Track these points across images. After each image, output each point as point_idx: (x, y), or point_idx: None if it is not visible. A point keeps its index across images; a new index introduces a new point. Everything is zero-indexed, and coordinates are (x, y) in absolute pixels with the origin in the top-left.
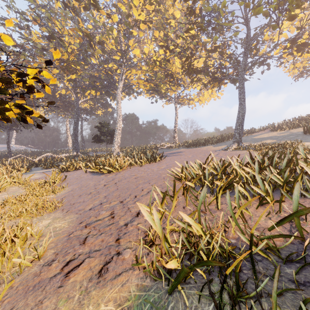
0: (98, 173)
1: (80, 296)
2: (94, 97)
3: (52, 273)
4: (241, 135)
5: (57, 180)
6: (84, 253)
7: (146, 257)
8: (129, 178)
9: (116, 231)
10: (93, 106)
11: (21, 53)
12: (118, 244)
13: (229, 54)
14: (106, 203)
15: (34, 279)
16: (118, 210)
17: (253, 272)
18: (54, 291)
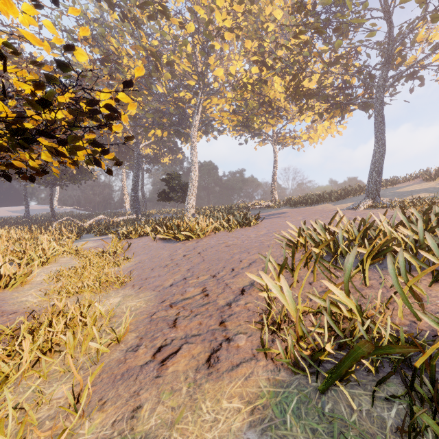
0: (171, 241)
1: (189, 389)
2: (160, 139)
3: (142, 360)
4: (379, 187)
5: (118, 250)
6: (178, 337)
7: (270, 345)
8: (217, 246)
9: (216, 312)
10: (157, 152)
11: (67, 84)
12: (224, 328)
13: (358, 67)
14: (191, 277)
15: (120, 366)
16: (212, 287)
17: None
18: (150, 381)
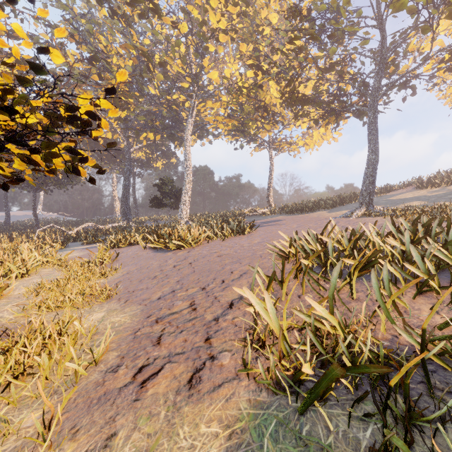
0: (162, 250)
1: (168, 413)
2: (152, 143)
3: (121, 382)
4: (373, 195)
5: (106, 260)
6: (161, 356)
7: (254, 363)
8: (209, 256)
9: (203, 328)
10: (150, 155)
11: (52, 82)
12: (209, 346)
13: (353, 75)
14: (180, 290)
15: (97, 389)
16: (200, 300)
17: (424, 387)
18: (128, 405)
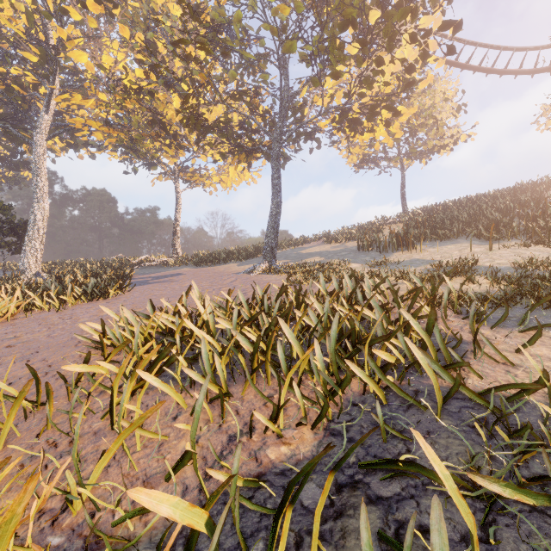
0: None
1: None
2: None
3: None
4: (276, 249)
5: None
6: None
7: None
8: None
9: None
10: None
11: None
12: None
13: (263, 111)
14: None
15: None
16: None
17: None
18: None
